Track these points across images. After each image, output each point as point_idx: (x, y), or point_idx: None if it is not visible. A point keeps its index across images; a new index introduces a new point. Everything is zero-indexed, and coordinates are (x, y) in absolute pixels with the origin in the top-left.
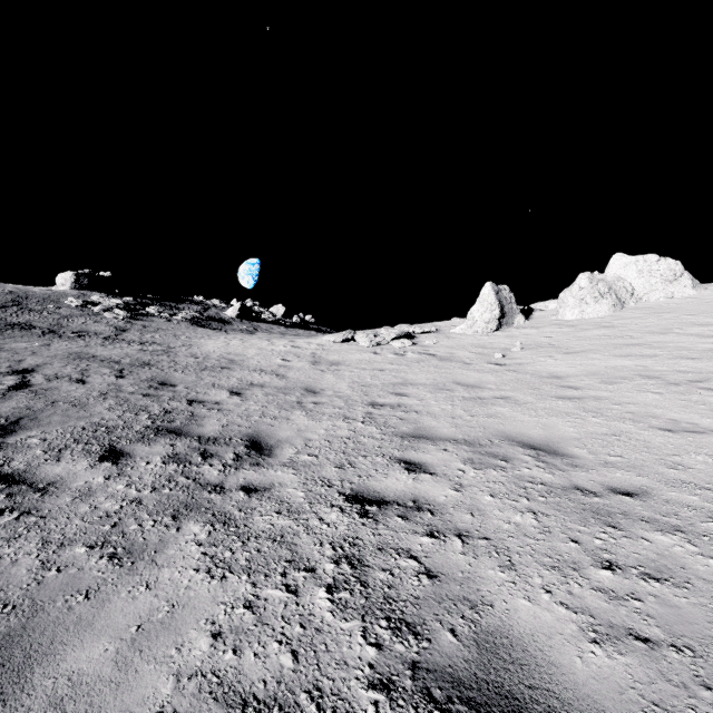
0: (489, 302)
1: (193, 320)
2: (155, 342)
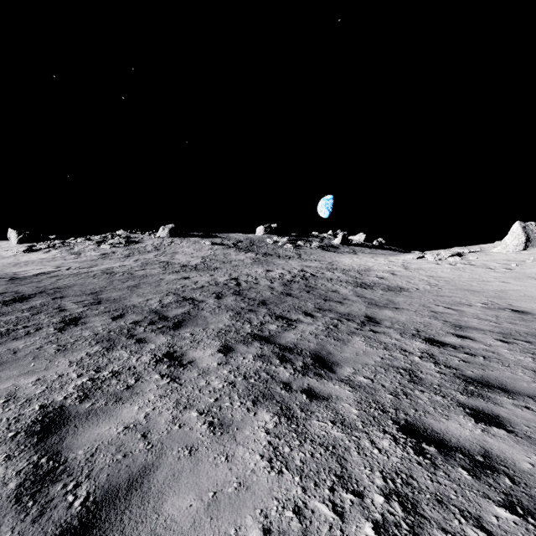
0: (517, 234)
1: (320, 247)
2: (319, 260)
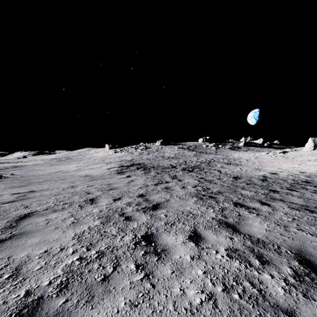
0: (309, 143)
1: (230, 148)
2: (224, 154)
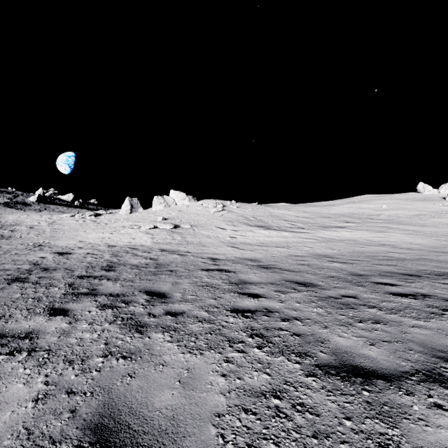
0: (126, 204)
1: (5, 203)
2: None
